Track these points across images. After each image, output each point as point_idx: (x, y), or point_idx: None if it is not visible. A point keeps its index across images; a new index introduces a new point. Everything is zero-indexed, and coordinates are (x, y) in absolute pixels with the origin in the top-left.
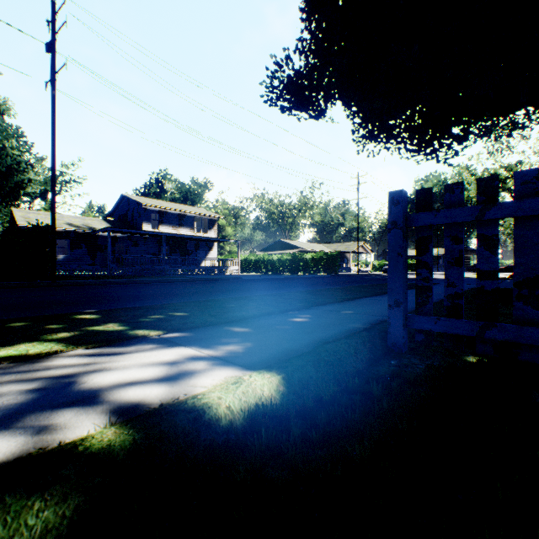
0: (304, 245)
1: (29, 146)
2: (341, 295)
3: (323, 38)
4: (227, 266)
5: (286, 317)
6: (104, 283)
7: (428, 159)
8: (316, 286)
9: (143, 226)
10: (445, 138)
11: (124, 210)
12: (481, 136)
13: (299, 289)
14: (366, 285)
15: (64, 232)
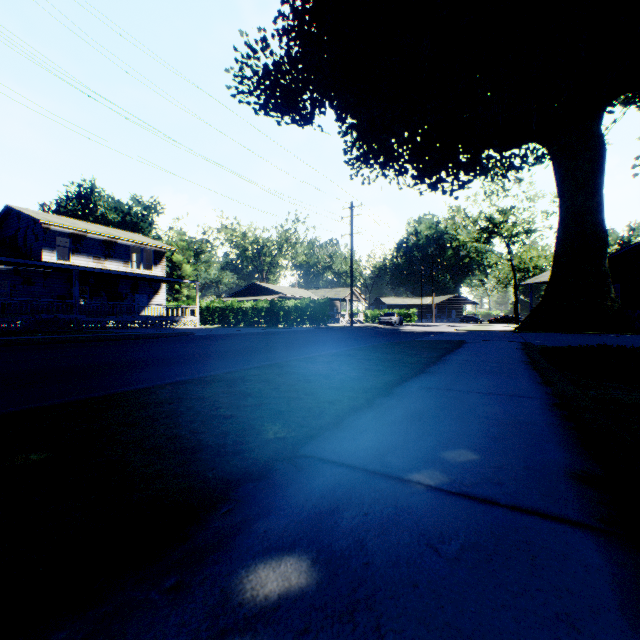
0: (286, 290)
1: None
2: (356, 374)
3: (311, 20)
4: (180, 316)
5: (177, 612)
6: None
7: (433, 189)
8: (303, 348)
9: (43, 256)
10: (453, 165)
11: (11, 230)
12: (479, 174)
13: (277, 354)
14: (378, 345)
15: None
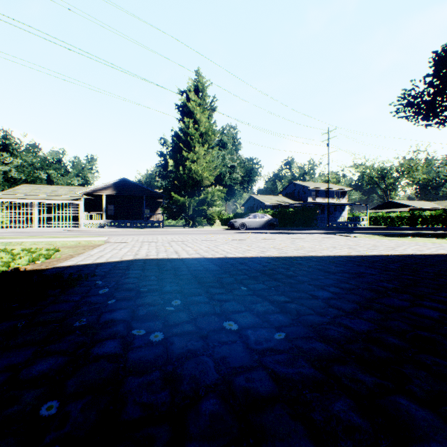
0: (413, 204)
1: (262, 166)
2: None
3: None
4: (360, 221)
5: None
6: (347, 228)
7: None
8: None
9: (308, 199)
10: None
11: (290, 190)
12: None
13: None
14: None
15: (276, 205)
